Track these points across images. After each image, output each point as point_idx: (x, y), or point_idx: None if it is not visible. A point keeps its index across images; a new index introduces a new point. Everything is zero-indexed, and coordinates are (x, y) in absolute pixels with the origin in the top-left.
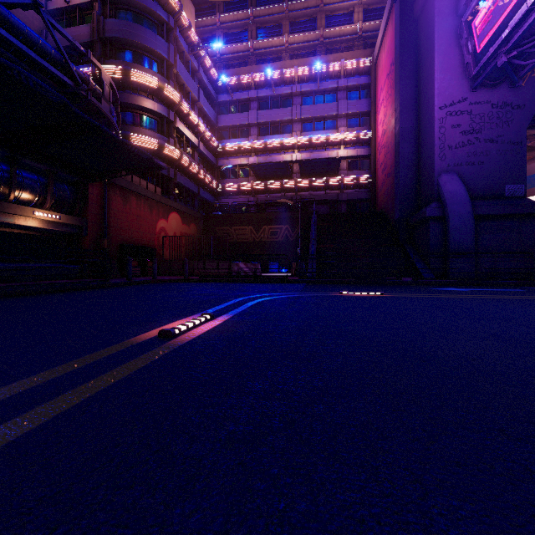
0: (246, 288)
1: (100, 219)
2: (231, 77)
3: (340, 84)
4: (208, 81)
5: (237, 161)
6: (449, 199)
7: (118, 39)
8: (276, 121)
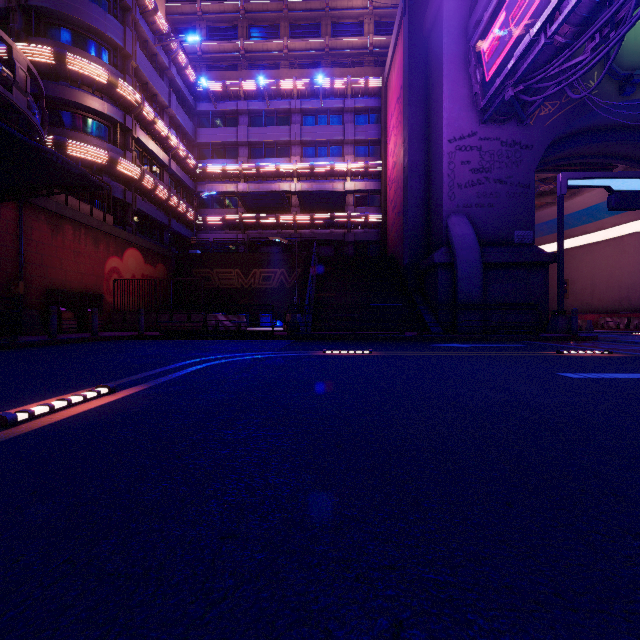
0: (211, 347)
1: (13, 253)
2: (214, 81)
3: (347, 105)
4: (183, 83)
5: (222, 188)
6: (457, 243)
7: (48, 11)
8: (271, 142)
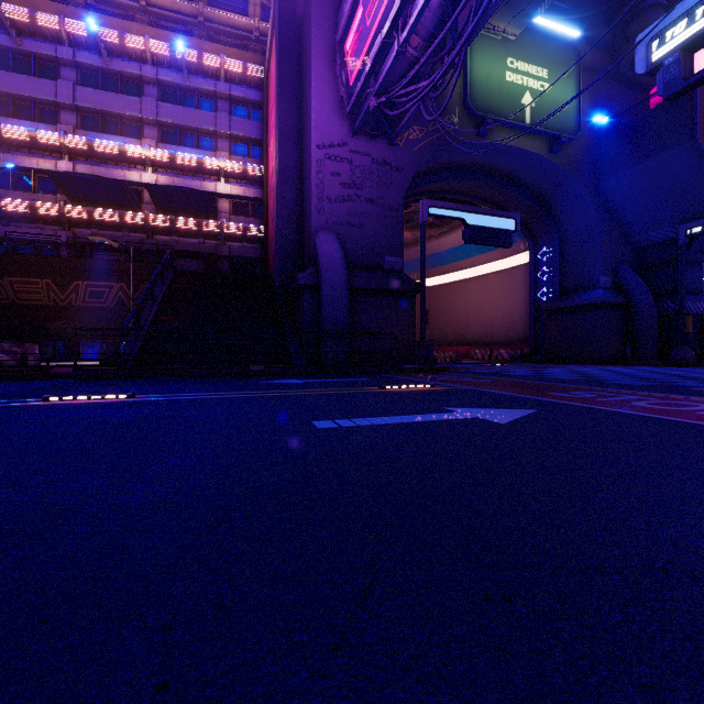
0: None
1: None
2: (14, 5)
3: (220, 89)
4: None
5: (31, 162)
6: (323, 264)
7: None
8: (112, 113)
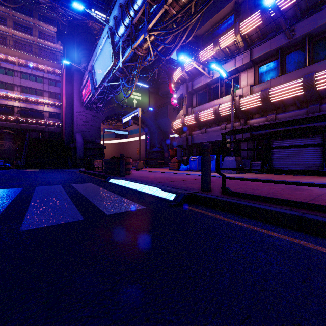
0: None
1: None
2: None
3: (45, 76)
4: None
5: None
6: (77, 142)
7: None
8: (2, 81)
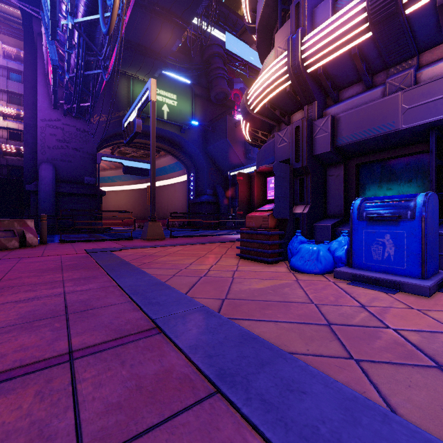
0: None
1: None
2: None
3: None
4: None
5: None
6: (40, 180)
7: None
8: None
